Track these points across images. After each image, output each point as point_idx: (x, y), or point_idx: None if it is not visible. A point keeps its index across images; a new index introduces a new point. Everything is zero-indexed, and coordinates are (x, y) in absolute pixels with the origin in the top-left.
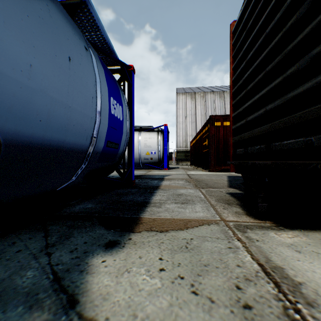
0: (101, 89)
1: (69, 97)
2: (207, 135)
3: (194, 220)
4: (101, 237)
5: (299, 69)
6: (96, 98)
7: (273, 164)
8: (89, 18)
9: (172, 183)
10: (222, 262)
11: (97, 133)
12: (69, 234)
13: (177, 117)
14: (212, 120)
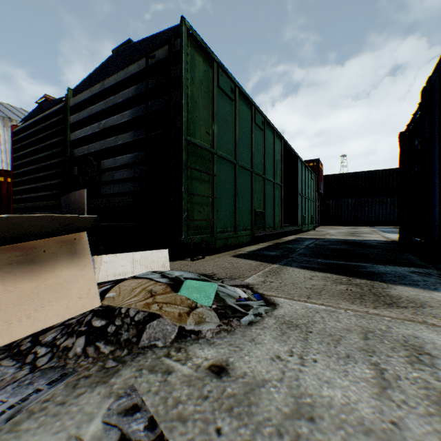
0: None
1: None
2: None
3: None
4: None
5: (40, 186)
6: None
7: None
8: None
9: None
10: None
11: None
12: None
13: None
14: None
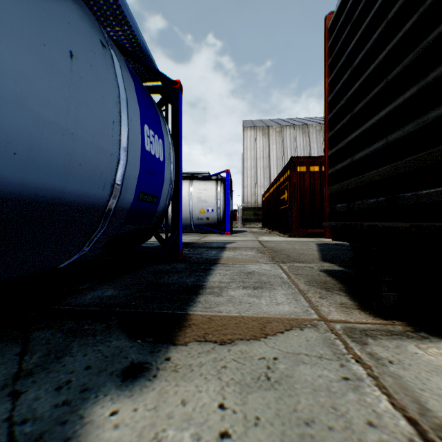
0: (128, 110)
1: (71, 117)
2: (287, 185)
3: (277, 320)
4: (117, 356)
5: None
6: (120, 124)
7: (413, 228)
8: (111, 3)
9: (237, 254)
10: (338, 414)
11: (121, 178)
12: (64, 350)
13: (243, 161)
14: (294, 164)
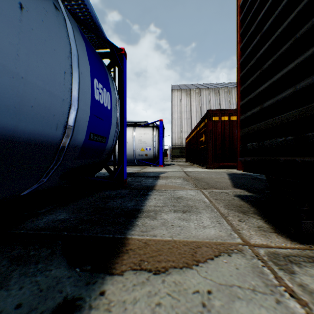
0: (79, 64)
1: (20, 62)
2: (204, 131)
3: (205, 245)
4: (52, 289)
5: None
6: (71, 75)
7: None
8: None
9: (168, 182)
10: None
11: (73, 121)
12: (2, 281)
13: (172, 114)
14: (210, 115)
